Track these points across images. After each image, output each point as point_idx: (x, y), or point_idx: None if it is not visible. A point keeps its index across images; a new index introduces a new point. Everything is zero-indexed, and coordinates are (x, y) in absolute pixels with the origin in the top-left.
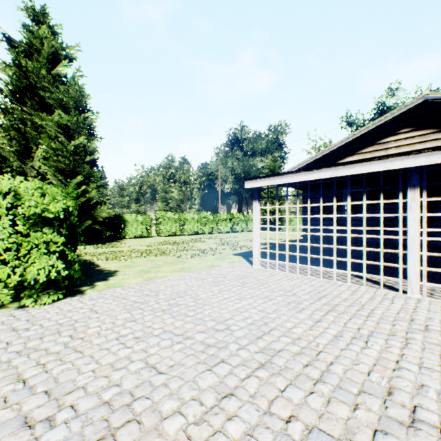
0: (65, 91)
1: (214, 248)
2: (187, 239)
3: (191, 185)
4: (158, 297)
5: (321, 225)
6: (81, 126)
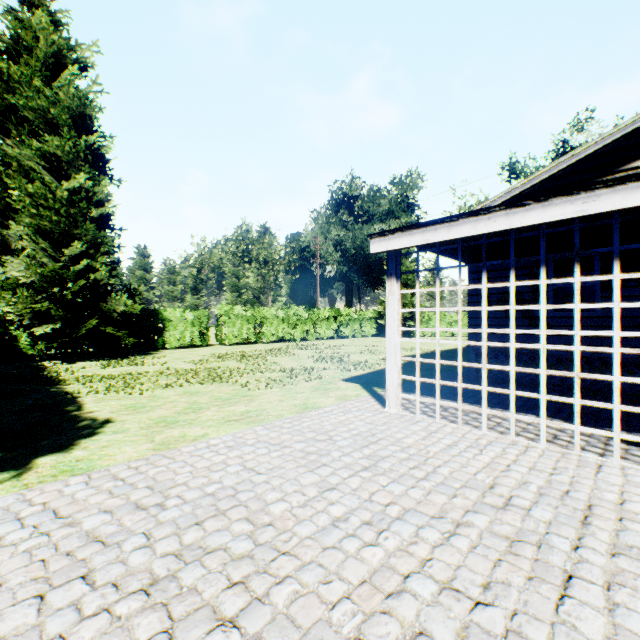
0: (54, 97)
1: (309, 366)
2: (265, 350)
3: (276, 266)
4: (160, 515)
5: (543, 327)
6: (82, 157)
